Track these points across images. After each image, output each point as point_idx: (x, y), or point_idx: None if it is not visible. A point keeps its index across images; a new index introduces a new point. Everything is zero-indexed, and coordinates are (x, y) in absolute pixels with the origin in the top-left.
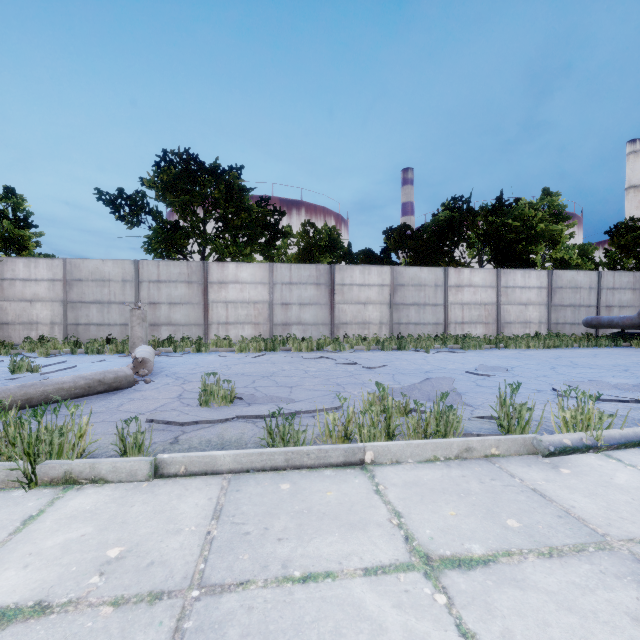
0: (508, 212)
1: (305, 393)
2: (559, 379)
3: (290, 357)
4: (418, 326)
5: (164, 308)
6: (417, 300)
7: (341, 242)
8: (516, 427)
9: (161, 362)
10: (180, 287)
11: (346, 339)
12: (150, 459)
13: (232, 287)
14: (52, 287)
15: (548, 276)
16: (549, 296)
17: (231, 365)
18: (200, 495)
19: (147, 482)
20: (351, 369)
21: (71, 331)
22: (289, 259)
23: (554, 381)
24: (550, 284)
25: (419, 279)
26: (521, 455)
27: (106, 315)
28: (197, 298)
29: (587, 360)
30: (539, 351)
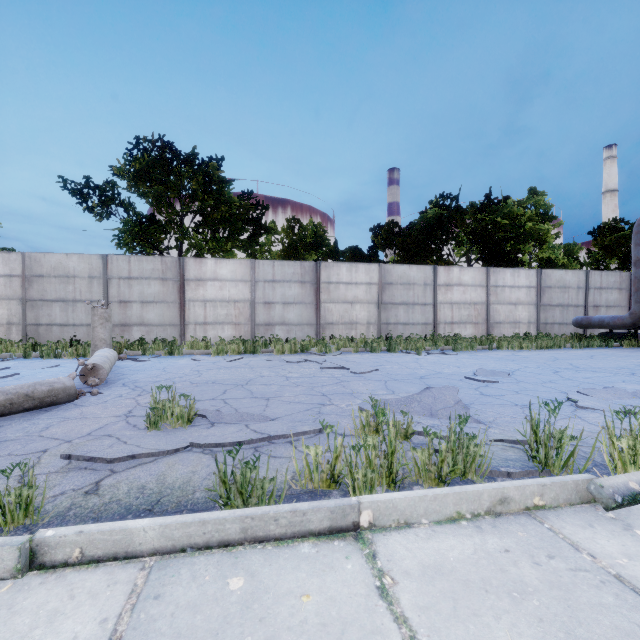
0: (497, 210)
1: (283, 407)
2: (568, 385)
3: (271, 360)
4: (407, 326)
5: (136, 307)
6: (406, 299)
7: (327, 239)
8: (554, 459)
9: (124, 367)
10: (153, 284)
11: (332, 340)
12: (20, 542)
13: (211, 285)
14: (9, 283)
15: (537, 275)
16: (538, 296)
17: (203, 371)
18: (89, 612)
19: (12, 581)
20: (338, 375)
21: (31, 332)
22: (273, 257)
23: (564, 388)
24: (539, 283)
25: (408, 277)
26: (573, 505)
27: (71, 314)
28: (172, 296)
29: (586, 362)
30: (533, 352)
